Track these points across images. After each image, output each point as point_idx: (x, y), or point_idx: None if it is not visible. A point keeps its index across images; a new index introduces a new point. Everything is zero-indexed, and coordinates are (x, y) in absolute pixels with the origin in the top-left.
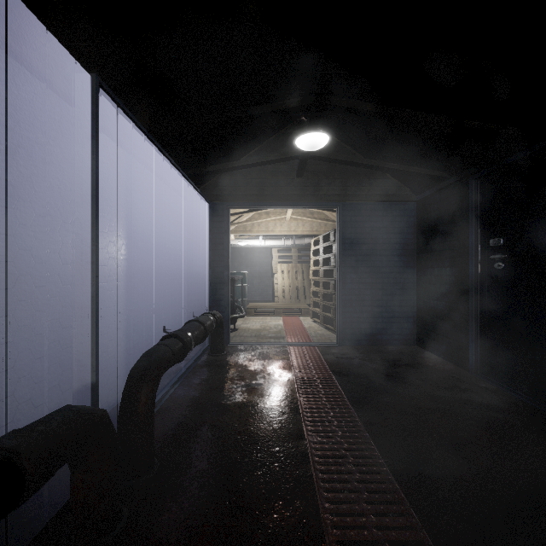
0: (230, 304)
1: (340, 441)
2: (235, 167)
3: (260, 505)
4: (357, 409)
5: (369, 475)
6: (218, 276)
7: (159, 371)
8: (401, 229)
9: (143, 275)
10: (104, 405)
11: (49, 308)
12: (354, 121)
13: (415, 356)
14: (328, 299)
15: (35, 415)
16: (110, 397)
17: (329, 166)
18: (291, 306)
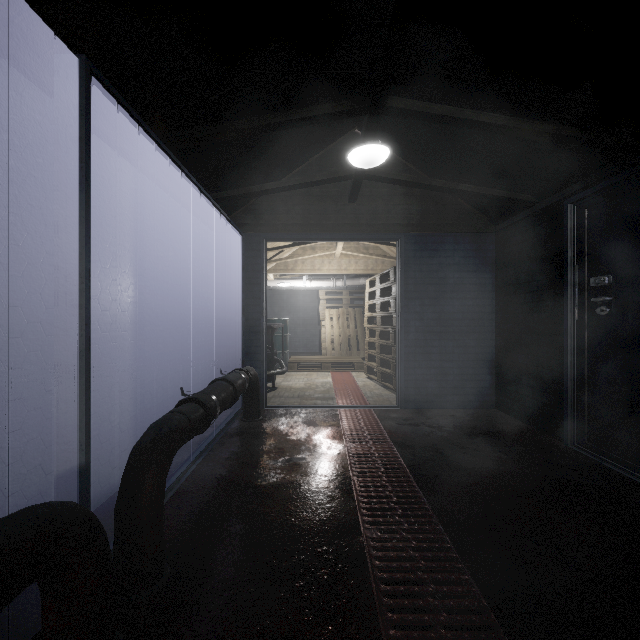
0: (268, 357)
1: (407, 537)
2: (272, 189)
3: (302, 632)
4: (426, 493)
5: (447, 587)
6: (253, 324)
7: (170, 448)
8: (476, 267)
9: (158, 322)
10: (105, 488)
11: (27, 366)
12: (420, 133)
13: (495, 422)
14: (387, 352)
15: (6, 506)
16: (113, 478)
17: (389, 190)
18: (341, 360)
